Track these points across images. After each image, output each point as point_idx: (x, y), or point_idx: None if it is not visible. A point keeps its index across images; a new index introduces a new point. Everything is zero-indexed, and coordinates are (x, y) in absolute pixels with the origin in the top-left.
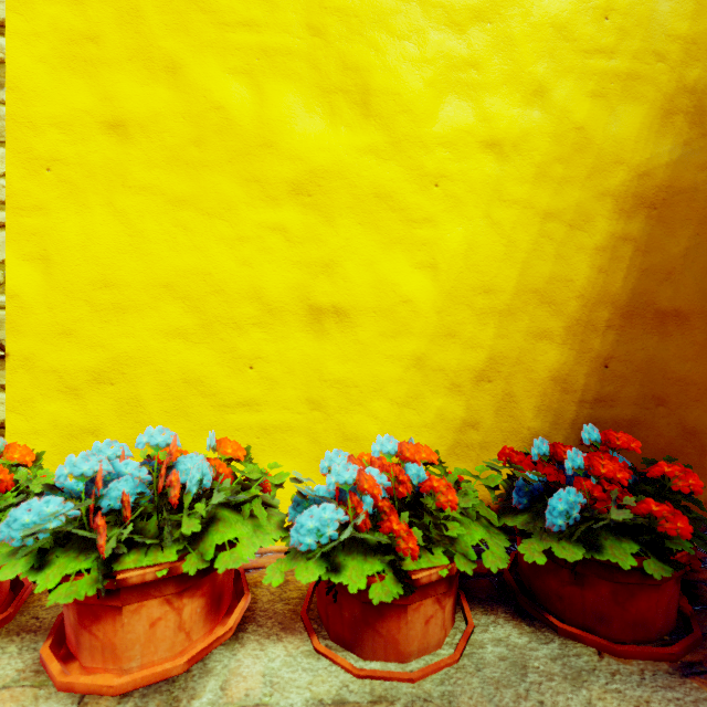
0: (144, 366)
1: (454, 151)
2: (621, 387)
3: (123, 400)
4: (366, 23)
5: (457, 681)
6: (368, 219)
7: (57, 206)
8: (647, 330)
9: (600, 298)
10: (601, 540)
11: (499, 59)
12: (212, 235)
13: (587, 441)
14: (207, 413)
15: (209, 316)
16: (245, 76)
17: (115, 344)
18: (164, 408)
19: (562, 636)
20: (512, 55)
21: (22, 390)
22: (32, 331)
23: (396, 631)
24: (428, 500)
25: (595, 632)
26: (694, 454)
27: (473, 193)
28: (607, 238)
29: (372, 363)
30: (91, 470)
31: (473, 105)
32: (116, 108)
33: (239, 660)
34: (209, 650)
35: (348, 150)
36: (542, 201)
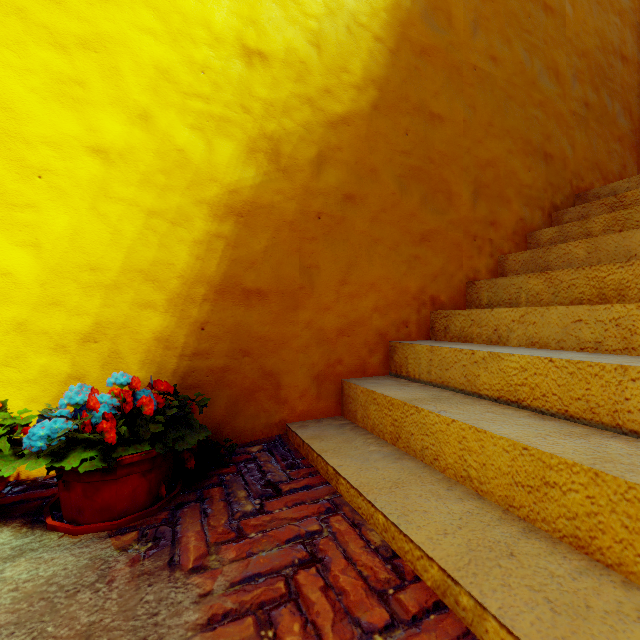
0: None
1: (59, 151)
2: (215, 344)
3: None
4: None
5: None
6: None
7: None
8: (236, 303)
9: (198, 279)
10: (71, 454)
11: (106, 83)
12: None
13: (110, 384)
14: None
15: None
16: None
17: None
18: None
19: (48, 530)
20: (118, 83)
21: None
22: None
23: None
24: None
25: (78, 521)
26: (272, 389)
27: (79, 188)
28: (203, 234)
29: None
30: None
31: (79, 115)
32: None
33: None
34: None
35: None
36: (147, 201)
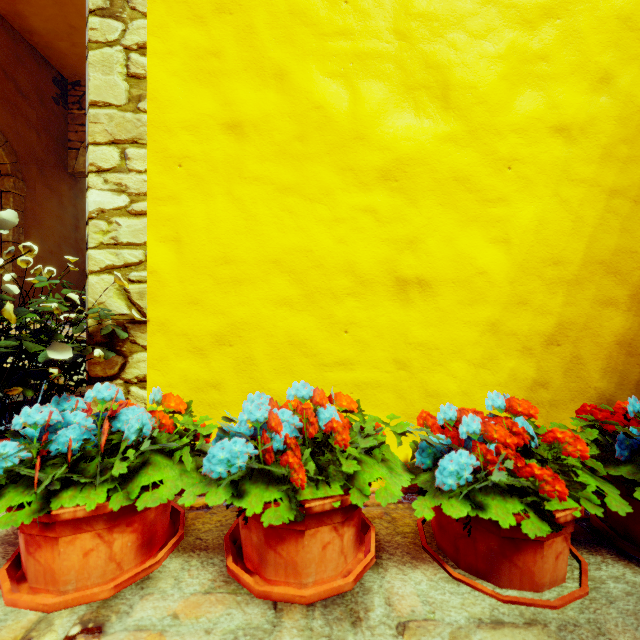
0: (256, 330)
1: (525, 137)
2: None
3: (239, 359)
4: (445, 26)
5: (596, 610)
6: (447, 200)
7: (187, 196)
8: None
9: None
10: None
11: (567, 51)
12: (313, 218)
13: None
14: (308, 371)
15: (310, 287)
16: (341, 79)
17: (233, 311)
18: (273, 366)
19: None
20: (579, 47)
21: (159, 350)
22: (167, 301)
23: (531, 564)
24: (541, 450)
25: None
26: None
27: (543, 174)
28: None
29: (451, 328)
30: (262, 416)
31: (543, 94)
32: (234, 112)
33: (389, 581)
34: (364, 571)
35: (430, 140)
36: (608, 179)
